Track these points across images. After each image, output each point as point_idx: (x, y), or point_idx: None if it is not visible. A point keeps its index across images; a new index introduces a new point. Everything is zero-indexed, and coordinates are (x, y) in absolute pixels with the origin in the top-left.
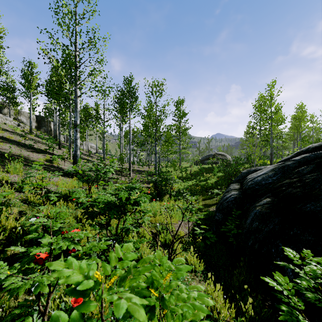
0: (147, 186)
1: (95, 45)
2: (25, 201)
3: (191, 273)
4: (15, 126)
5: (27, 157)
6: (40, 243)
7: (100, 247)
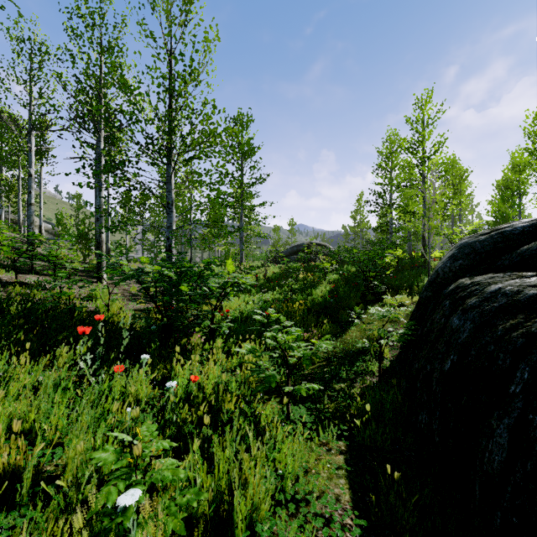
0: (144, 307)
1: None
2: None
3: None
4: None
5: None
6: None
7: None
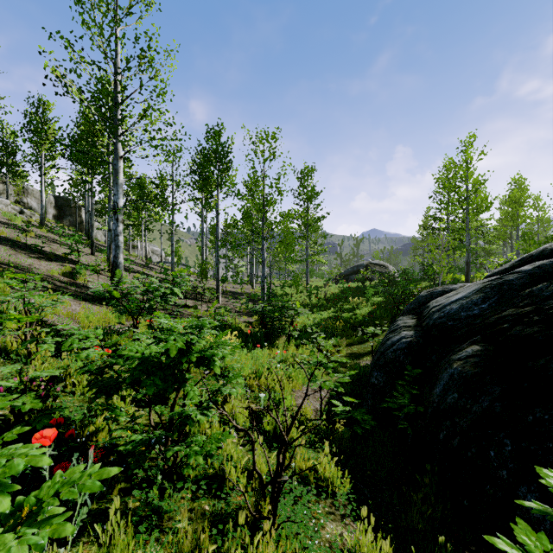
0: (247, 320)
1: (151, 62)
2: (1, 351)
3: (325, 499)
4: (15, 213)
5: (28, 267)
6: (4, 445)
7: (84, 488)
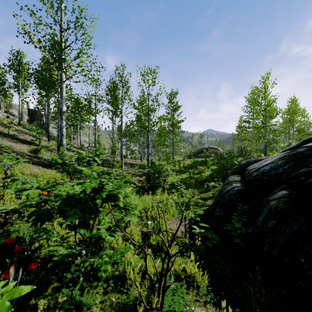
0: (139, 179)
1: (82, 25)
2: None
3: (192, 291)
4: (4, 117)
5: (9, 147)
6: None
7: None
